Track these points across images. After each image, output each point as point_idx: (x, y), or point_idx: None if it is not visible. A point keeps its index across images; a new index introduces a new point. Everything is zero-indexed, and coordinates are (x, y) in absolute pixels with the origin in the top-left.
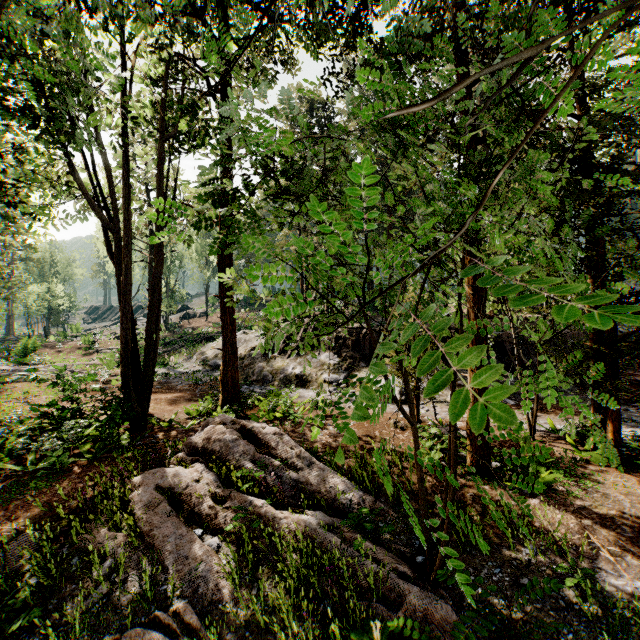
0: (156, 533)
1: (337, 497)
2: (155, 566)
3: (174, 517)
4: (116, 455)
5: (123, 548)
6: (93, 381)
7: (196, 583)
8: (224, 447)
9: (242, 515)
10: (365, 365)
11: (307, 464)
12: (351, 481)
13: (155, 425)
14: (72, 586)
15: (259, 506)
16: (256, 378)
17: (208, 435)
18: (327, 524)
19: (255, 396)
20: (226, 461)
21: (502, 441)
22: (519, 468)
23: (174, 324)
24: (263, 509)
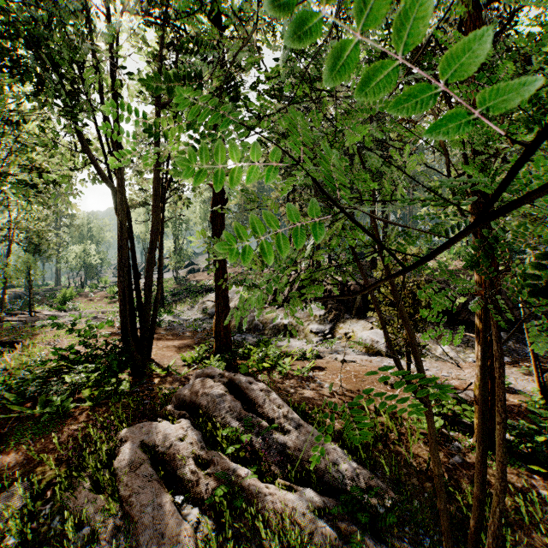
0: (134, 500)
1: (328, 469)
2: (130, 540)
3: (155, 481)
4: (110, 404)
5: (102, 513)
6: (111, 326)
7: None
8: (211, 402)
9: (223, 488)
10: (350, 317)
11: (295, 426)
12: (342, 447)
13: (153, 371)
14: None
15: (242, 476)
16: (248, 327)
17: (196, 388)
18: (318, 507)
19: (246, 345)
20: (212, 417)
21: (507, 406)
22: (545, 448)
23: (182, 277)
24: (247, 481)
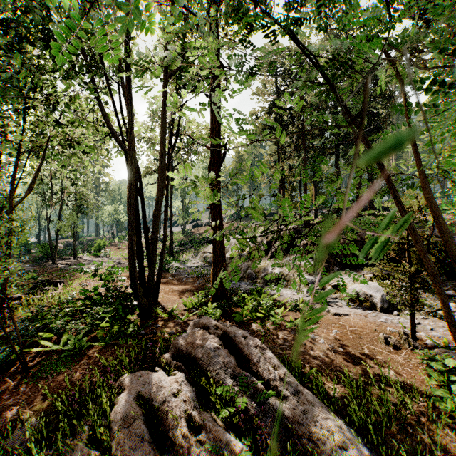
0: None
1: (334, 453)
2: None
3: (146, 441)
4: (116, 347)
5: None
6: None
7: None
8: (205, 355)
9: None
10: (339, 269)
11: (292, 392)
12: (347, 422)
13: (158, 315)
14: None
15: (236, 452)
16: (242, 275)
17: (192, 339)
18: None
19: (240, 293)
20: (207, 371)
21: None
22: None
23: (188, 231)
24: None
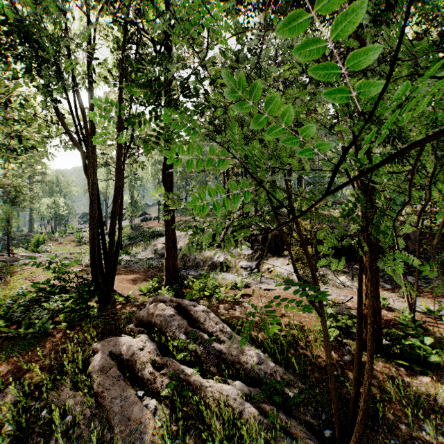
0: (106, 395)
1: (253, 368)
2: (104, 424)
3: (121, 380)
4: (83, 324)
5: (80, 405)
6: (79, 264)
7: (135, 443)
8: (164, 321)
9: (175, 383)
10: (271, 255)
11: (228, 337)
12: (264, 352)
13: (116, 299)
14: (38, 438)
15: (189, 374)
16: (191, 264)
17: (152, 311)
18: (245, 394)
19: (190, 278)
20: (165, 332)
21: (386, 320)
22: (409, 348)
23: (136, 225)
24: (192, 377)
